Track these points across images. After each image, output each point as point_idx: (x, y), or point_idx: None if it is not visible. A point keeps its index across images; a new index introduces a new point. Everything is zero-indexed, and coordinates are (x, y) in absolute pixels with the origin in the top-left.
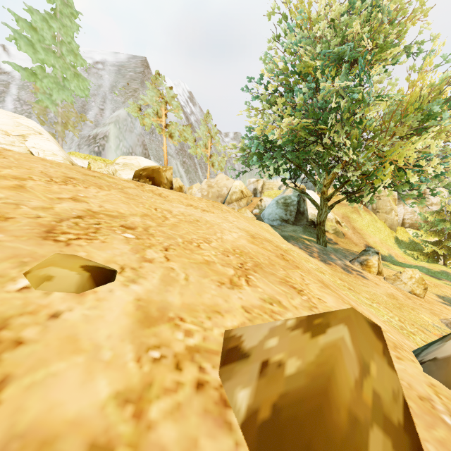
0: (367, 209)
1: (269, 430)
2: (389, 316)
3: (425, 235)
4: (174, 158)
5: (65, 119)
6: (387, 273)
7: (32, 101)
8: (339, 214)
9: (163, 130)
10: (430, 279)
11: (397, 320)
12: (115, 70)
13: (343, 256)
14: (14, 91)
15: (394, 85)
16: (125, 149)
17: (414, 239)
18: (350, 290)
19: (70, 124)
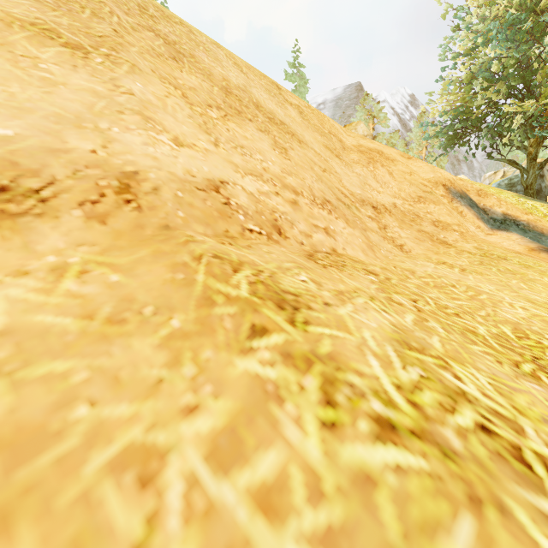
0: None
1: None
2: None
3: None
4: None
5: None
6: None
7: None
8: None
9: None
10: None
11: None
12: (333, 104)
13: None
14: None
15: None
16: None
17: None
18: None
19: None
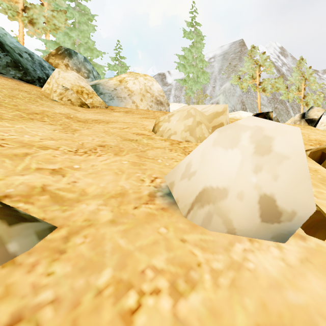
0: None
1: (314, 151)
2: None
3: None
4: (266, 107)
5: (198, 99)
6: None
7: (180, 94)
8: None
9: (257, 88)
10: None
11: None
12: (221, 58)
13: None
14: (173, 92)
15: None
16: (229, 109)
17: None
18: None
19: (200, 101)
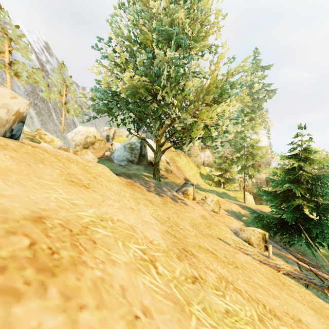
0: (185, 154)
1: None
2: (252, 325)
3: (215, 171)
4: None
5: None
6: (198, 198)
7: None
8: (168, 157)
9: (7, 67)
10: (219, 198)
11: (258, 322)
12: None
13: (171, 188)
14: None
15: (203, 69)
16: None
17: (209, 173)
18: (196, 286)
19: None
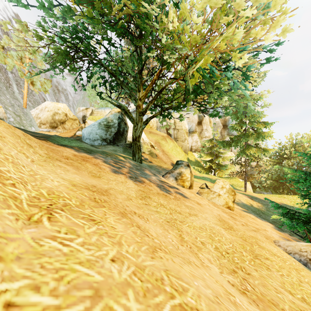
0: (171, 138)
1: None
2: None
3: (205, 156)
4: None
5: None
6: (195, 185)
7: None
8: (153, 140)
9: None
10: None
11: None
12: None
13: (157, 172)
14: None
15: None
16: None
17: (197, 159)
18: None
19: None
